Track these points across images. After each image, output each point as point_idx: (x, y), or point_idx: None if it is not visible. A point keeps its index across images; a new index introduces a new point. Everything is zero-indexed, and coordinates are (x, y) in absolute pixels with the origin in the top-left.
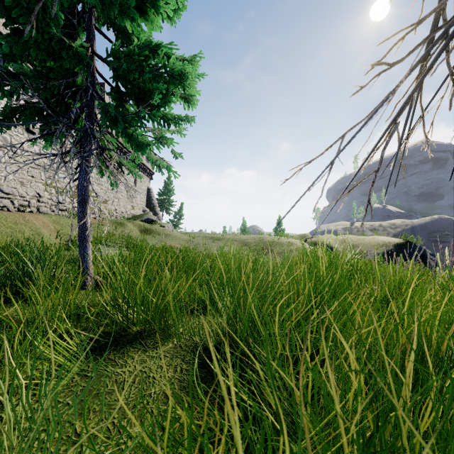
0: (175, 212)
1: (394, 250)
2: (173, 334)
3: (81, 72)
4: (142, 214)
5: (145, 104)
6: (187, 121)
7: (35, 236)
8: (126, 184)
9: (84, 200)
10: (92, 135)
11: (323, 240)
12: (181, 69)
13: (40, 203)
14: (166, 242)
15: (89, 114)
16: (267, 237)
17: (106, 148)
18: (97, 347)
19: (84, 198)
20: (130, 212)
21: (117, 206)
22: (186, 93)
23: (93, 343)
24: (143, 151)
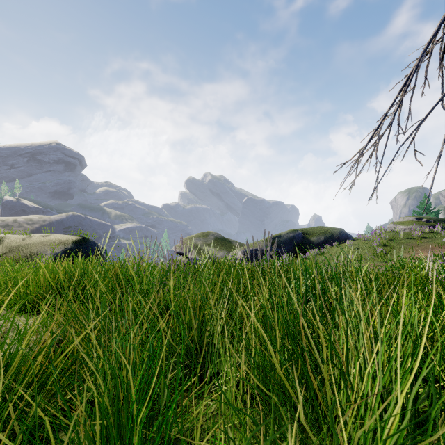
0: None
1: (74, 248)
2: None
3: None
4: None
5: None
6: None
7: None
8: None
9: None
10: None
11: None
12: None
13: None
14: None
15: None
16: None
17: None
18: None
19: None
20: None
21: None
22: None
23: None
24: None
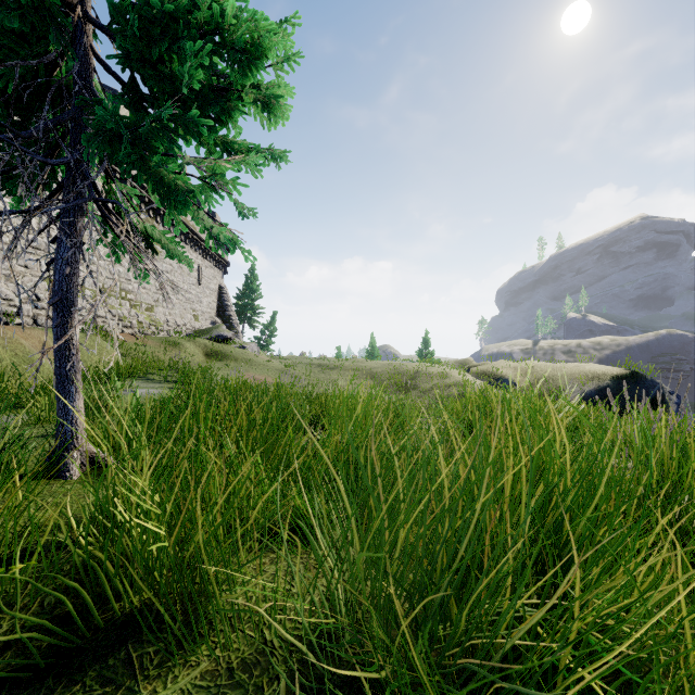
0: (263, 325)
1: (613, 387)
2: (218, 619)
3: (56, 49)
4: (209, 328)
5: (173, 99)
6: (272, 159)
7: (21, 365)
8: (156, 274)
9: (67, 302)
10: (84, 177)
11: (496, 370)
12: (251, 33)
13: (38, 311)
14: (246, 372)
15: (76, 136)
16: (408, 364)
17: (107, 200)
18: (5, 685)
19: (67, 298)
20: (191, 325)
21: (170, 315)
22: (265, 90)
23: (3, 666)
24: (183, 208)
